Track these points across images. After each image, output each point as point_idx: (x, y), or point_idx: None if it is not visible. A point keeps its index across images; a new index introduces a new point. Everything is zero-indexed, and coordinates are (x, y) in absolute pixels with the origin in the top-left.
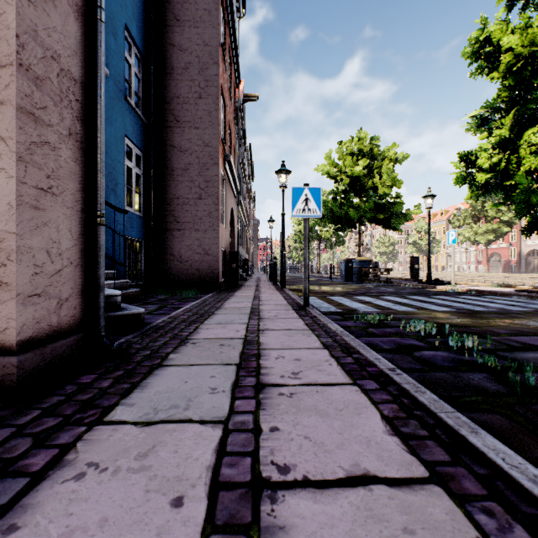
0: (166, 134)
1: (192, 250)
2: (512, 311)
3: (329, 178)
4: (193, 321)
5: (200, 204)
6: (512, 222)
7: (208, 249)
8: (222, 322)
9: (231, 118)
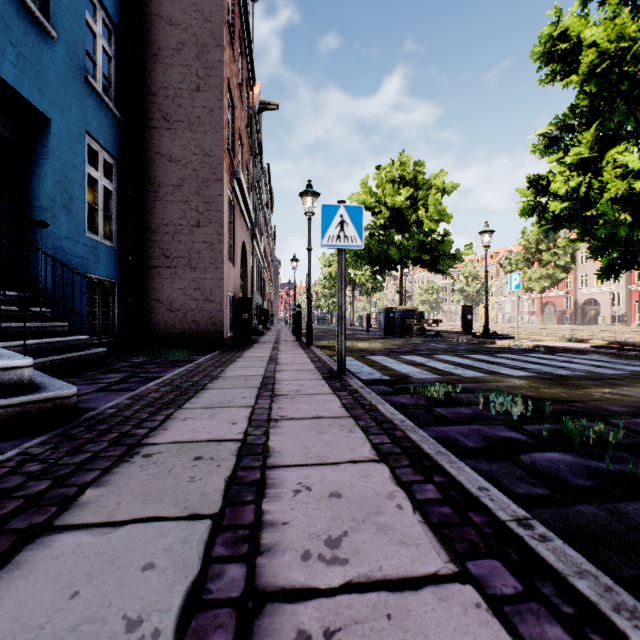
0: (150, 136)
1: (186, 294)
2: (605, 375)
3: (366, 210)
4: (167, 403)
5: (198, 233)
6: (568, 267)
7: (209, 293)
8: (213, 404)
9: (243, 126)
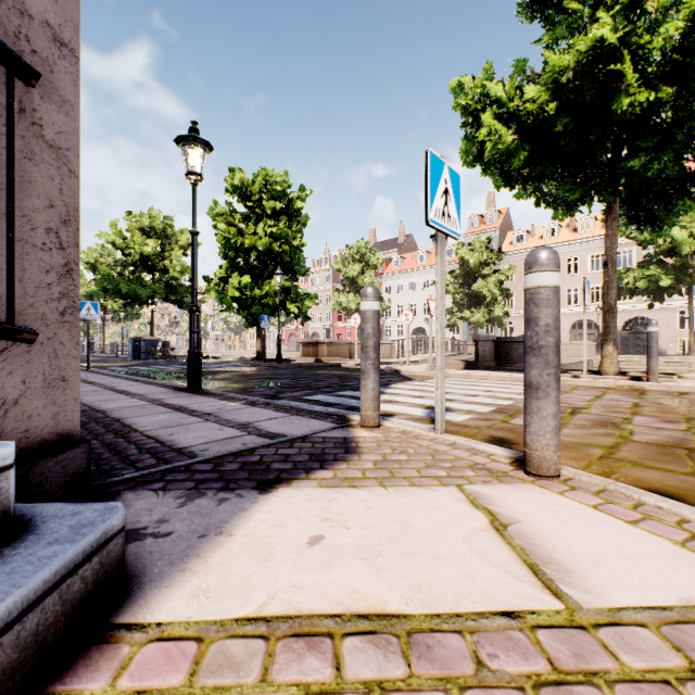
0: None
1: None
2: (209, 368)
3: (116, 249)
4: None
5: None
6: None
7: None
8: None
9: None
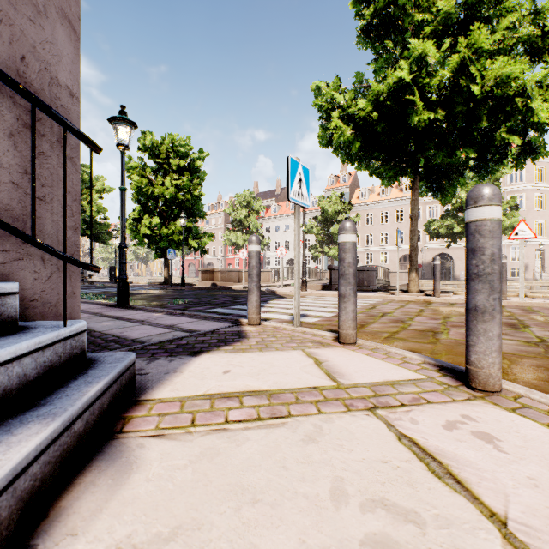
0: None
1: None
2: None
3: None
4: None
5: None
6: None
7: None
8: None
9: None
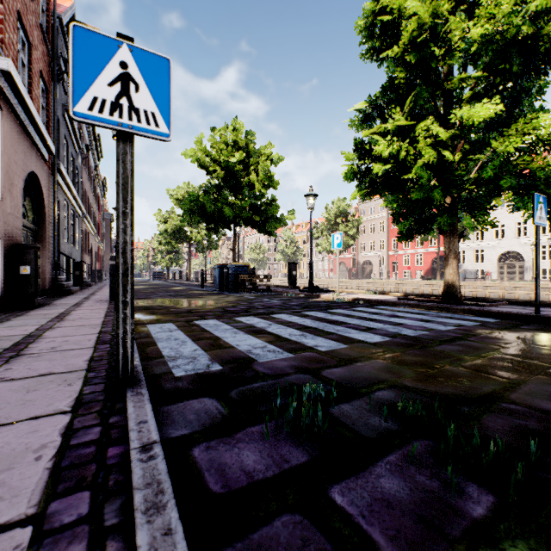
0: None
1: None
2: (447, 333)
3: (201, 168)
4: None
5: None
6: (355, 236)
7: None
8: None
9: (31, 20)
